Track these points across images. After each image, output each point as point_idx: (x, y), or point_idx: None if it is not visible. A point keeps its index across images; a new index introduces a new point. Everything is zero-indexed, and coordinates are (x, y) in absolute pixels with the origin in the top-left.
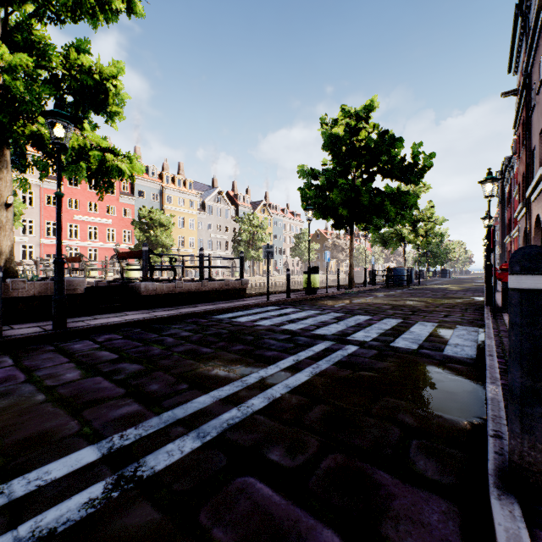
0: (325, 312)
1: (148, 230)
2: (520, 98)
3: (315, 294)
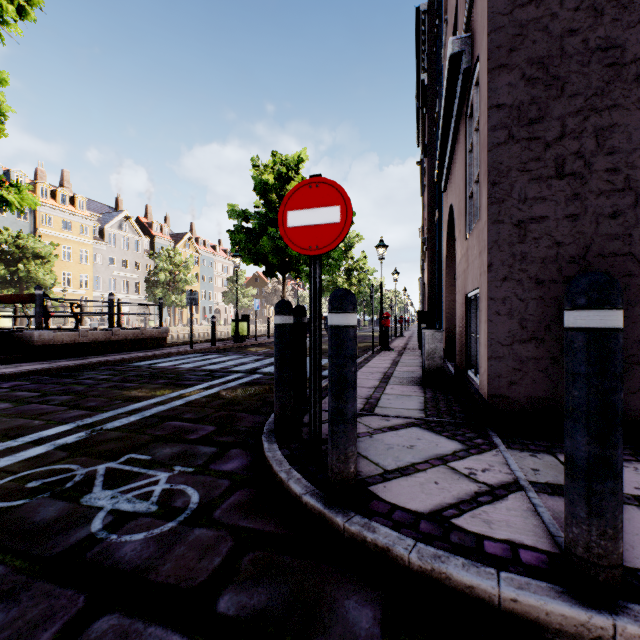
0: (248, 356)
1: (14, 263)
2: (421, 173)
3: (244, 342)
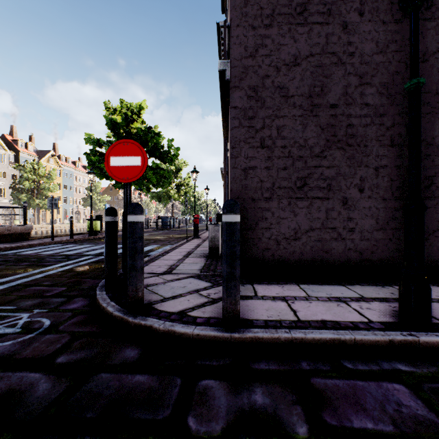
0: (99, 244)
1: None
2: None
3: (97, 235)
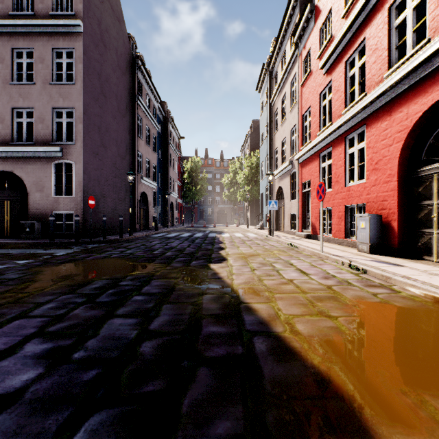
0: None
1: None
2: None
3: None
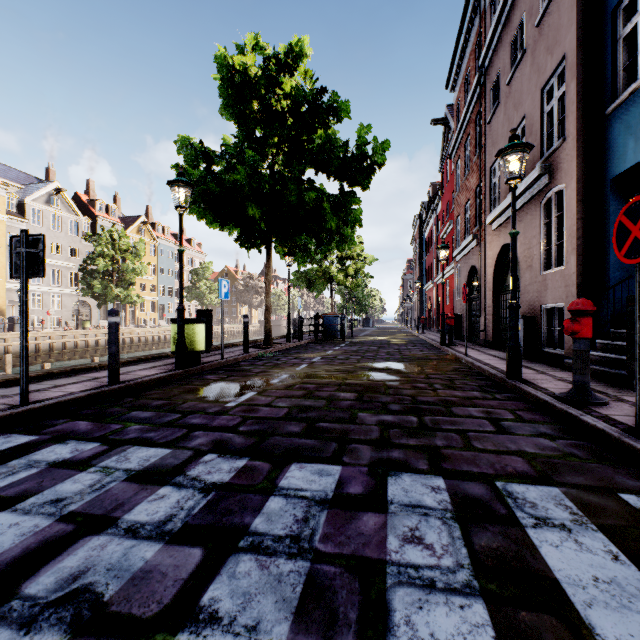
0: (186, 450)
1: None
2: (467, 109)
3: (197, 364)
